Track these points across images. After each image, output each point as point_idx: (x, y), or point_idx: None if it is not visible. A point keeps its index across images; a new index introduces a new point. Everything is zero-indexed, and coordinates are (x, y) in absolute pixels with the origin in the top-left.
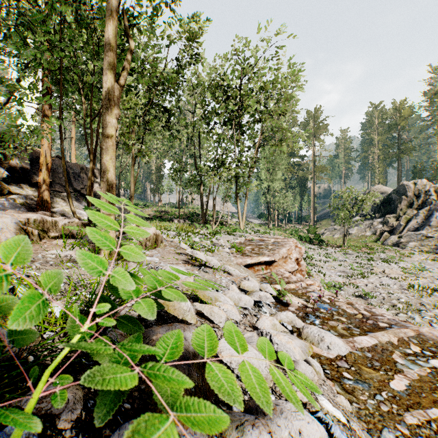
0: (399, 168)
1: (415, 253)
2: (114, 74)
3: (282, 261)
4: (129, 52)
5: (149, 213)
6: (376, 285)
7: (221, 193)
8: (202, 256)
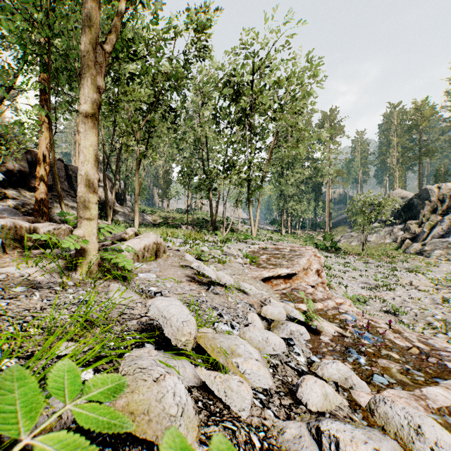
0: (420, 171)
1: (442, 262)
2: (96, 35)
3: (302, 274)
4: (118, 12)
5: (156, 220)
6: (405, 298)
7: (231, 198)
8: (212, 273)
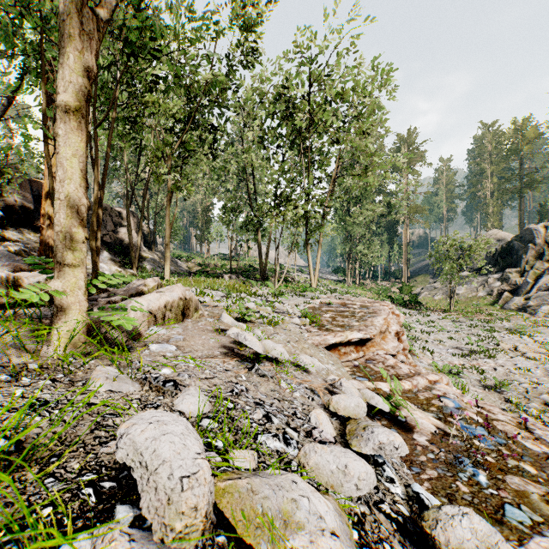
0: (521, 207)
1: None
2: None
3: (379, 338)
4: None
5: (193, 267)
6: (510, 369)
7: (286, 241)
8: (256, 345)
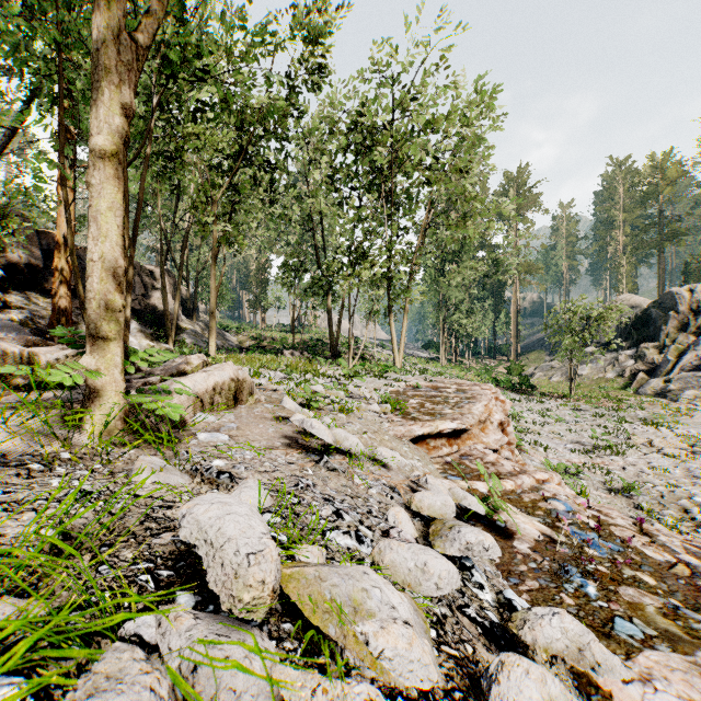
0: (660, 265)
1: (697, 409)
2: (119, 13)
3: (478, 429)
4: None
5: (245, 341)
6: (642, 468)
7: (363, 308)
8: (325, 433)
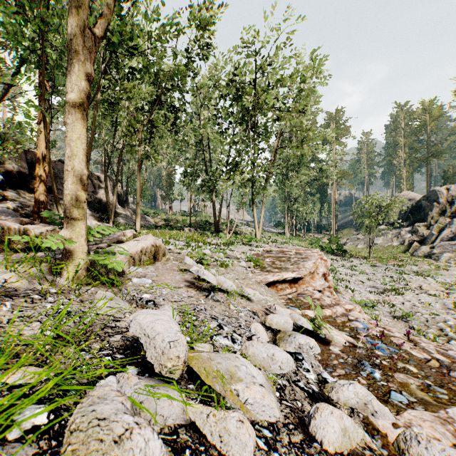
0: (428, 172)
1: (451, 266)
2: (84, 17)
3: (309, 278)
4: None
5: (159, 222)
6: (415, 303)
7: (235, 200)
8: (212, 278)
